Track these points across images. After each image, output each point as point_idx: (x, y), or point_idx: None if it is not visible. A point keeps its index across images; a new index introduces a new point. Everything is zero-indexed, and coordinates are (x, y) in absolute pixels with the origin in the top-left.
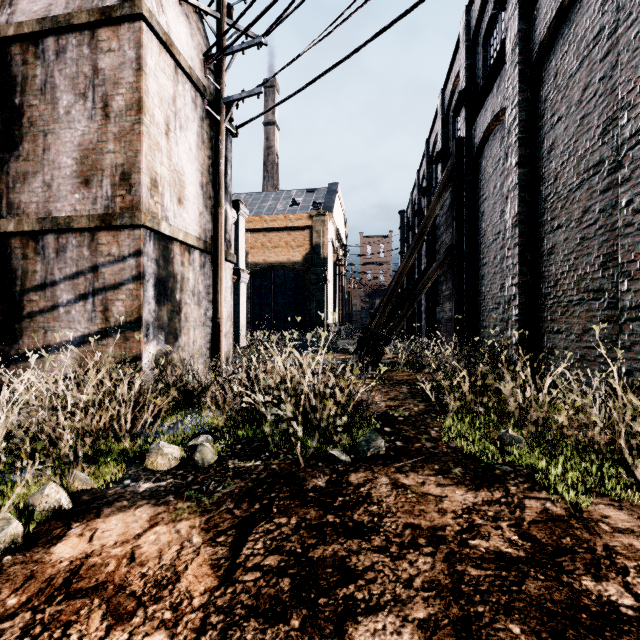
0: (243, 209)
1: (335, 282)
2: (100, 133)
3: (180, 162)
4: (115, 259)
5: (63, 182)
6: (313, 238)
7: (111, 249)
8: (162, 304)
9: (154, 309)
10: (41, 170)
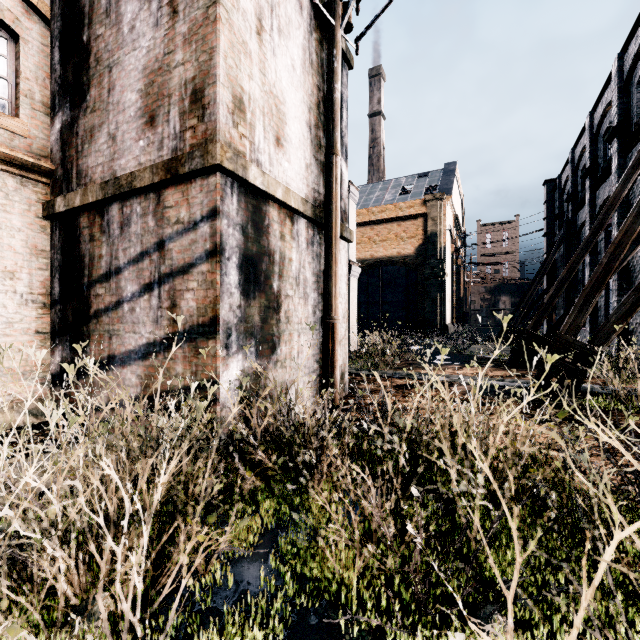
0: (353, 192)
1: (453, 276)
2: (166, 41)
3: (278, 83)
4: (184, 227)
5: (127, 128)
6: (427, 226)
7: (179, 213)
8: (251, 296)
9: (238, 304)
10: (106, 119)
